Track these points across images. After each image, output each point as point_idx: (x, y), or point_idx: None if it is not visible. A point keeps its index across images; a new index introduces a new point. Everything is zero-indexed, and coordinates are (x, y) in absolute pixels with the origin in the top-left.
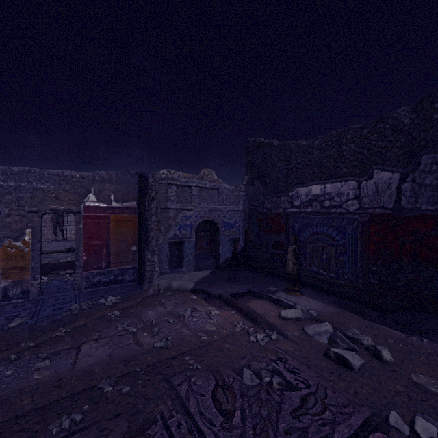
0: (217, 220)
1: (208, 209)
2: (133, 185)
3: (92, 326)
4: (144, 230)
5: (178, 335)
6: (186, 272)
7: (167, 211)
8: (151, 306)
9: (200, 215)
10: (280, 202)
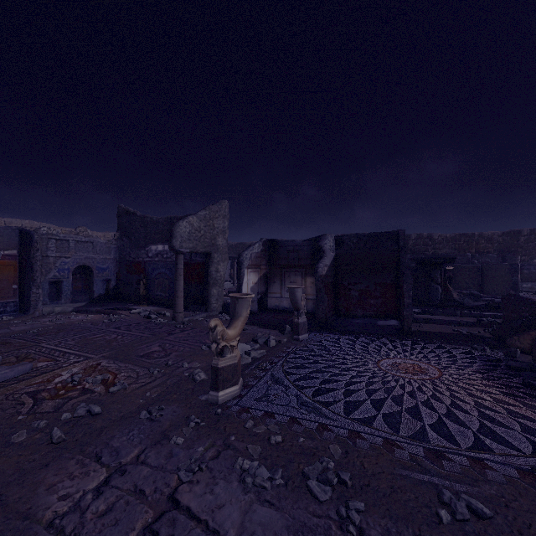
0: (92, 265)
1: (84, 257)
2: (14, 237)
3: (5, 325)
4: (28, 272)
5: (69, 321)
6: (64, 304)
7: (48, 258)
8: (43, 318)
9: (77, 262)
10: (141, 254)
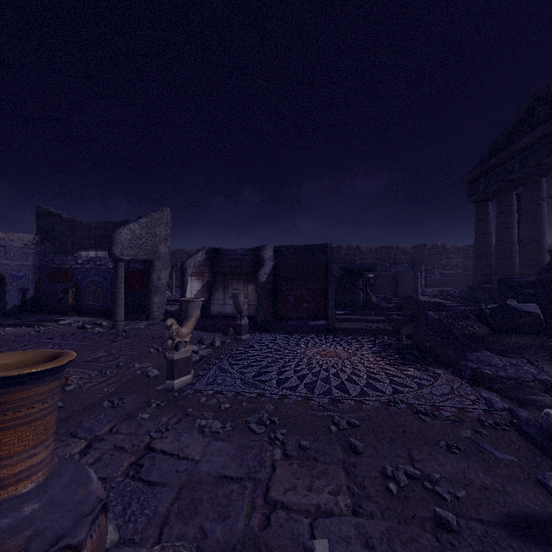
0: (4, 272)
1: None
2: None
3: None
4: None
5: None
6: None
7: None
8: None
9: None
10: (68, 260)
